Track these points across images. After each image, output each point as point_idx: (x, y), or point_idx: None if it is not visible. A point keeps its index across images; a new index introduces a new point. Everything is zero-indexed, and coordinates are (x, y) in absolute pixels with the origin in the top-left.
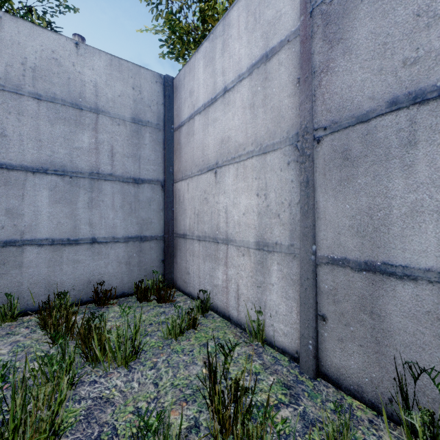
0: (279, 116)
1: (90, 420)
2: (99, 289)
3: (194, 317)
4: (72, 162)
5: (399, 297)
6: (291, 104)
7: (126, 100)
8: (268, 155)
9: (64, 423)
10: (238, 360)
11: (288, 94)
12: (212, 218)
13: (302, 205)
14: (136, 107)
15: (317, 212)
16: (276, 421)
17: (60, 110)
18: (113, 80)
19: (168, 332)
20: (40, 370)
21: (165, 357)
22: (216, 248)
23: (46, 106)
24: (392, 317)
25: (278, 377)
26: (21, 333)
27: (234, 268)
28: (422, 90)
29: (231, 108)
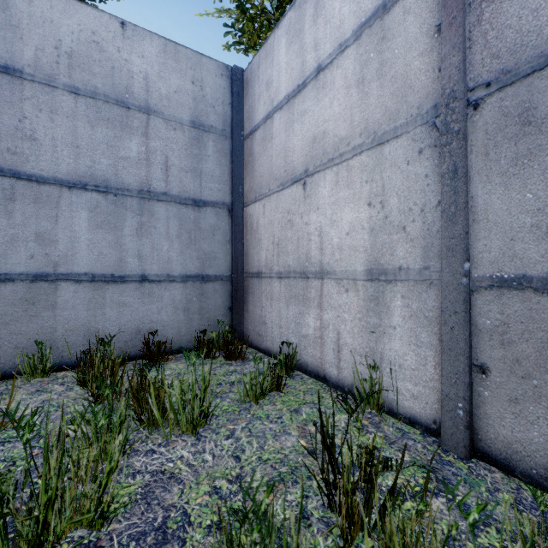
0: (405, 87)
1: (150, 501)
2: (150, 342)
3: (278, 376)
4: (117, 176)
5: None
6: (424, 65)
7: (183, 98)
8: (386, 145)
9: (114, 503)
10: (348, 431)
11: (420, 52)
12: (300, 245)
13: (445, 206)
14: (196, 107)
15: (472, 213)
16: (424, 515)
17: (102, 108)
18: (168, 71)
19: (246, 393)
20: (81, 431)
21: (244, 424)
22: (306, 285)
23: (85, 102)
24: None
25: (412, 454)
26: (55, 390)
27: (332, 310)
28: None
29: (328, 92)
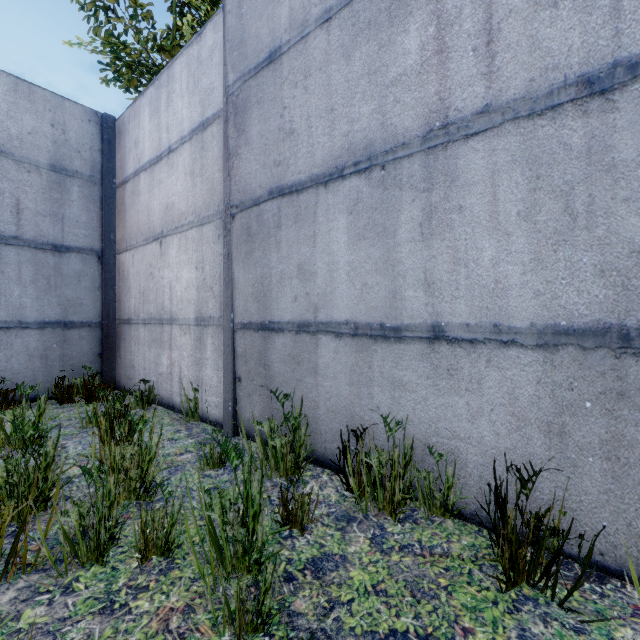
0: (212, 189)
1: None
2: None
3: (125, 406)
4: None
5: (277, 347)
6: (220, 178)
7: (41, 140)
8: (204, 226)
9: None
10: (164, 434)
11: (218, 168)
12: (158, 296)
13: (225, 276)
14: (57, 151)
15: (234, 283)
16: (175, 460)
17: None
18: (20, 111)
19: (88, 420)
20: None
21: (78, 440)
22: (162, 330)
23: None
24: (274, 364)
25: (198, 439)
26: None
27: (177, 350)
28: (282, 186)
29: (175, 172)
